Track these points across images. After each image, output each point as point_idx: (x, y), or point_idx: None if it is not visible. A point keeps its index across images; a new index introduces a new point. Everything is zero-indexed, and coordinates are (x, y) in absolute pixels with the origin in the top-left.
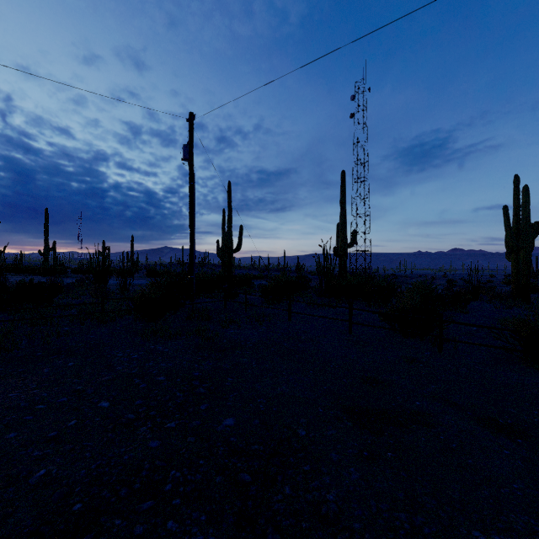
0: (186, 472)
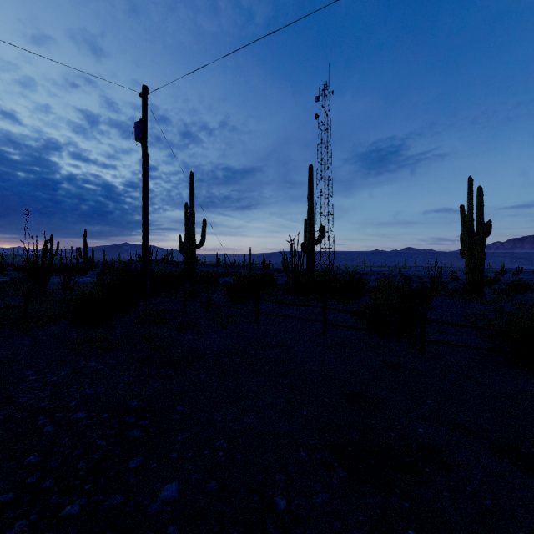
0: None
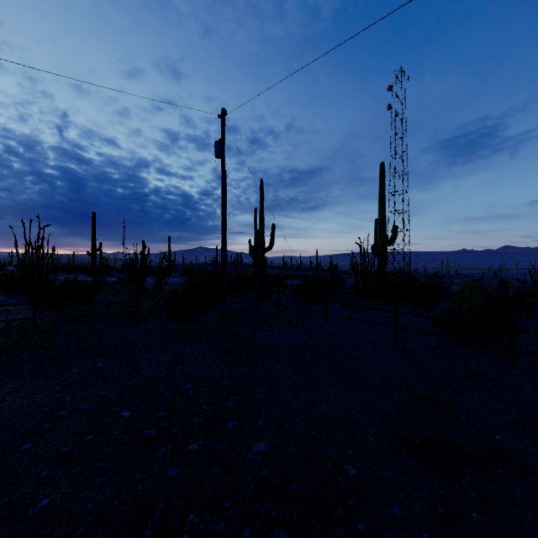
0: (207, 519)
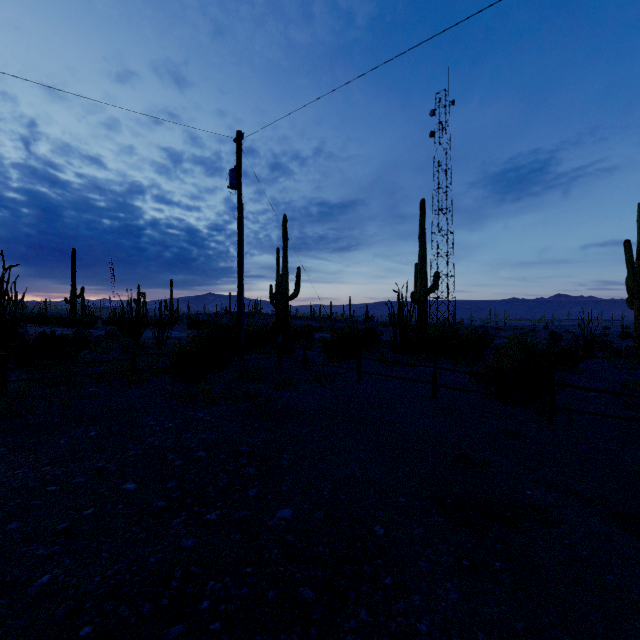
0: (229, 584)
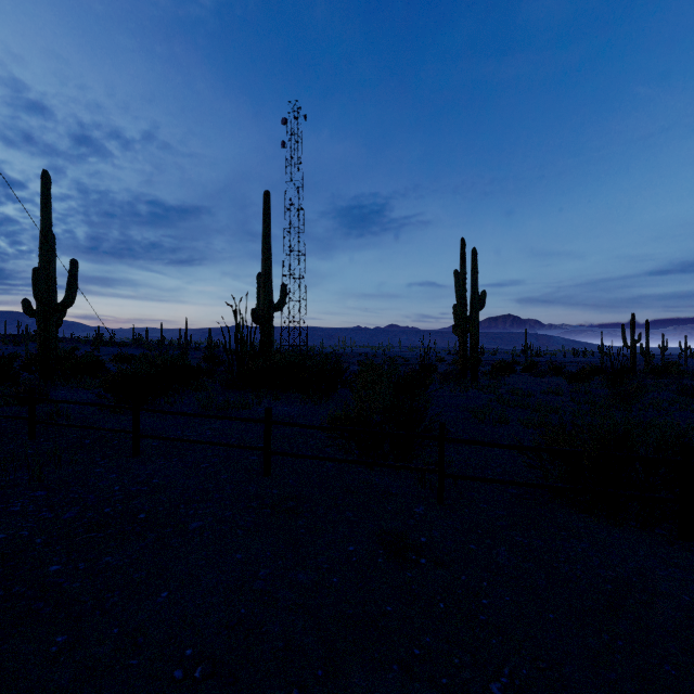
0: None
